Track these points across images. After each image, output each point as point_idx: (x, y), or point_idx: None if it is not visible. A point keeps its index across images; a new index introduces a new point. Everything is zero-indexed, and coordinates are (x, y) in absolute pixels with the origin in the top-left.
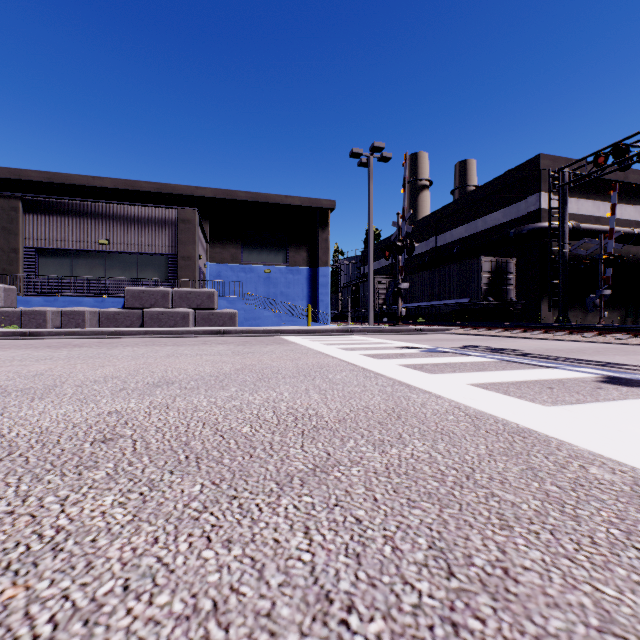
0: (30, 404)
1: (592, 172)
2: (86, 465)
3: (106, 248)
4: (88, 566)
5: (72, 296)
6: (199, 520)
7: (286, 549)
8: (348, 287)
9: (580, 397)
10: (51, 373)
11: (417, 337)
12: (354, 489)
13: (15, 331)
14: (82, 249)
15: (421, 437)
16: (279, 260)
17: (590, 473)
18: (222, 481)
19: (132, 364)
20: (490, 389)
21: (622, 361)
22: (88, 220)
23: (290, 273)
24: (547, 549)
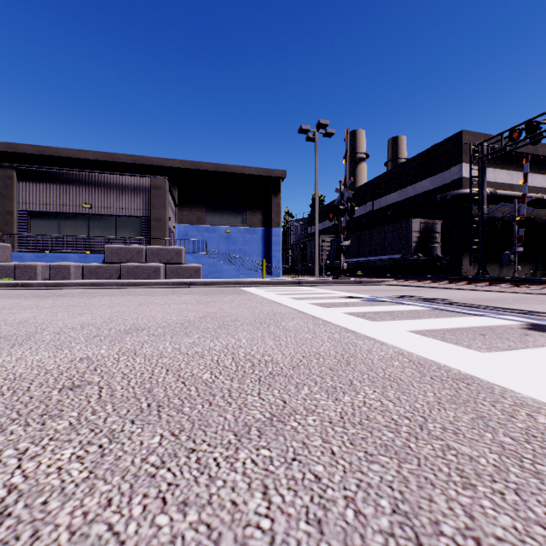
0: (9, 350)
1: (507, 146)
2: (51, 414)
3: (89, 211)
4: (34, 536)
5: (59, 252)
6: (155, 477)
7: (244, 514)
8: (297, 245)
9: (511, 343)
10: (34, 320)
11: (357, 288)
12: (311, 441)
13: (9, 283)
14: (68, 212)
15: (371, 384)
16: (238, 221)
17: (539, 423)
18: (181, 432)
19: (108, 312)
20: (428, 336)
21: (540, 309)
22: (73, 187)
23: (247, 233)
24: (516, 513)
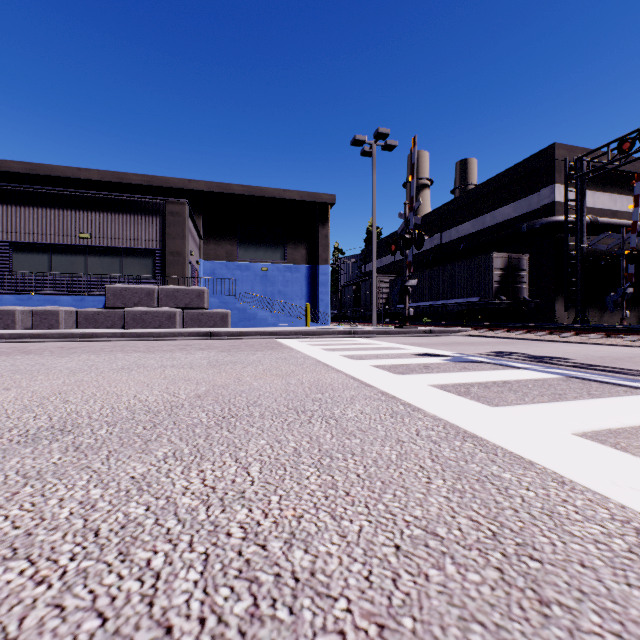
0: None
1: (615, 160)
2: None
3: (88, 242)
4: None
5: (50, 294)
6: None
7: None
8: (349, 286)
9: None
10: None
11: (429, 340)
12: None
13: None
14: (61, 243)
15: None
16: (277, 257)
17: None
18: None
19: (55, 384)
20: (633, 451)
21: None
22: (68, 212)
23: (288, 271)
24: None
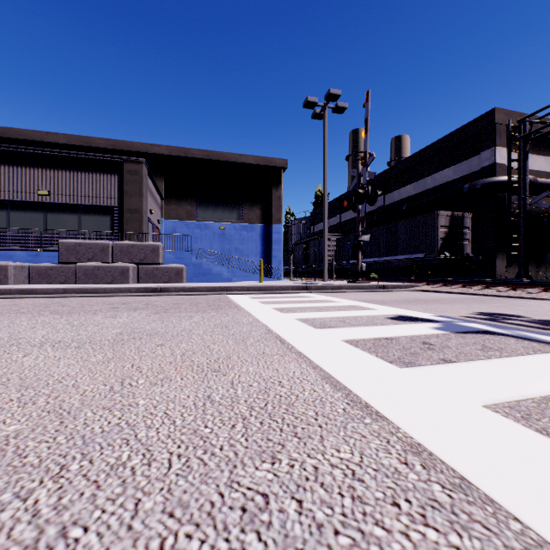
0: None
1: None
2: None
3: (46, 199)
4: None
5: (8, 250)
6: None
7: None
8: (299, 244)
9: None
10: None
11: (387, 296)
12: None
13: None
14: (20, 200)
15: None
16: (233, 217)
17: None
18: None
19: None
20: None
21: None
22: (26, 169)
23: (244, 230)
24: None
